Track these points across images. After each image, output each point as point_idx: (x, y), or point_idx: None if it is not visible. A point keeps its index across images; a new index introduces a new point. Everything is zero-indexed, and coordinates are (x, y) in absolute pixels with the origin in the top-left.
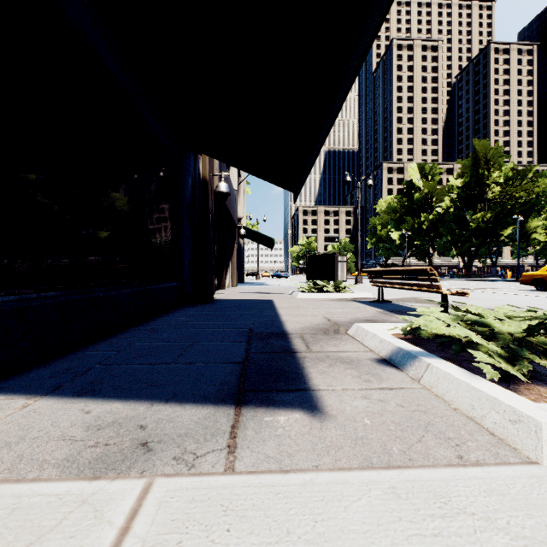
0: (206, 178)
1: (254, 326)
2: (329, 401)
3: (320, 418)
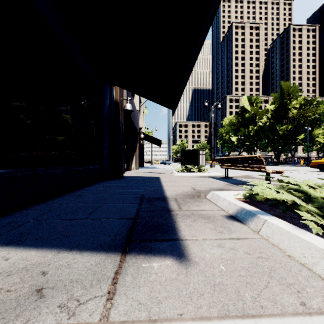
0: (118, 101)
1: (145, 193)
2: (193, 249)
3: (185, 264)
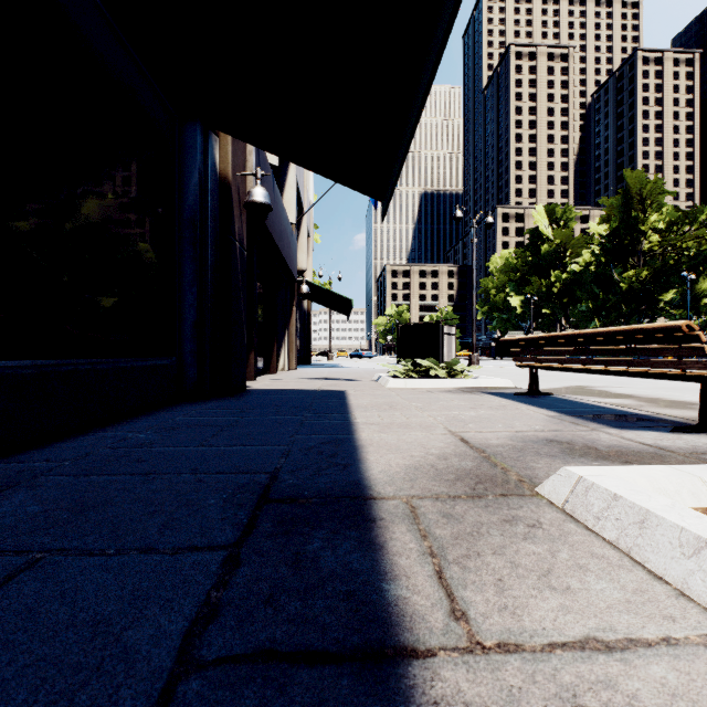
0: (227, 176)
1: (286, 464)
2: None
3: None
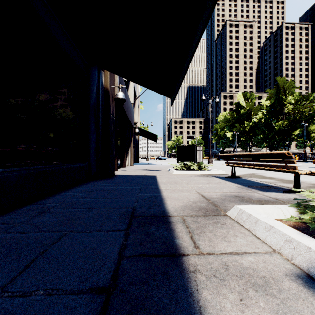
0: (107, 88)
1: (137, 205)
2: None
3: None
